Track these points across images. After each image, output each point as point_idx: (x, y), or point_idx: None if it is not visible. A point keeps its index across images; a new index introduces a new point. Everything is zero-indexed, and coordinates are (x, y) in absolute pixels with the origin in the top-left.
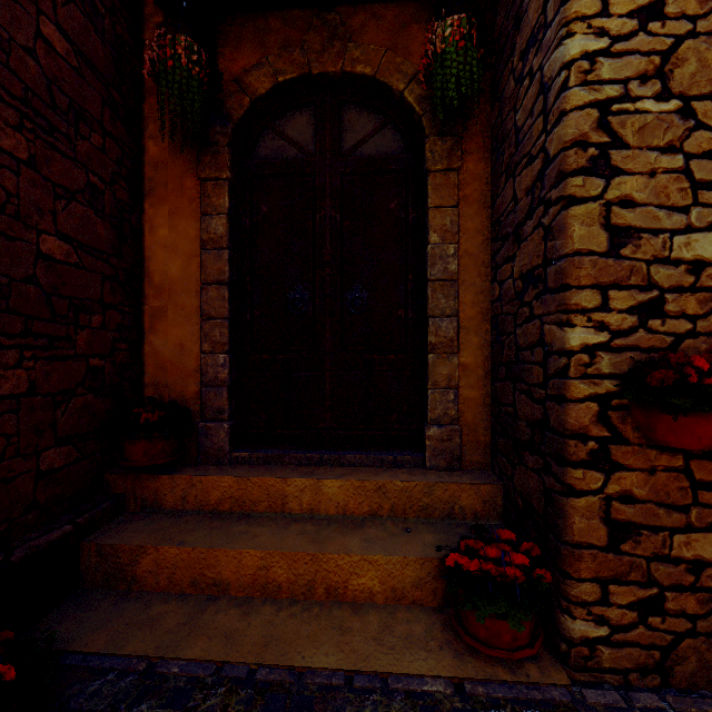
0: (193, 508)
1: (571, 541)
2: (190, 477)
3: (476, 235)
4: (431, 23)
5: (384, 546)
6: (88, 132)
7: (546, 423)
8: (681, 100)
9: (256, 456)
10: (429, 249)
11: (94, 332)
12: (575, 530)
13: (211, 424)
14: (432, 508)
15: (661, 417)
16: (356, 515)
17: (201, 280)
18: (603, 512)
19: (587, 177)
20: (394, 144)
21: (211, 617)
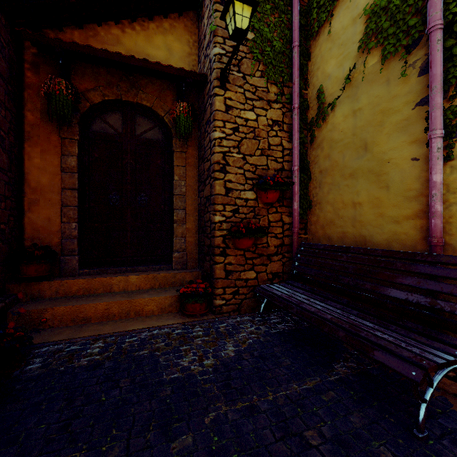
0: (62, 296)
1: (216, 277)
2: (60, 281)
3: (192, 178)
4: (175, 103)
5: (157, 295)
6: (0, 110)
7: (211, 245)
8: (243, 155)
9: (93, 271)
10: (174, 182)
11: (2, 211)
12: (217, 274)
13: (68, 257)
14: (175, 283)
15: (236, 240)
16: (144, 289)
17: (62, 187)
18: (224, 268)
19: (220, 173)
20: (159, 135)
21: (87, 328)
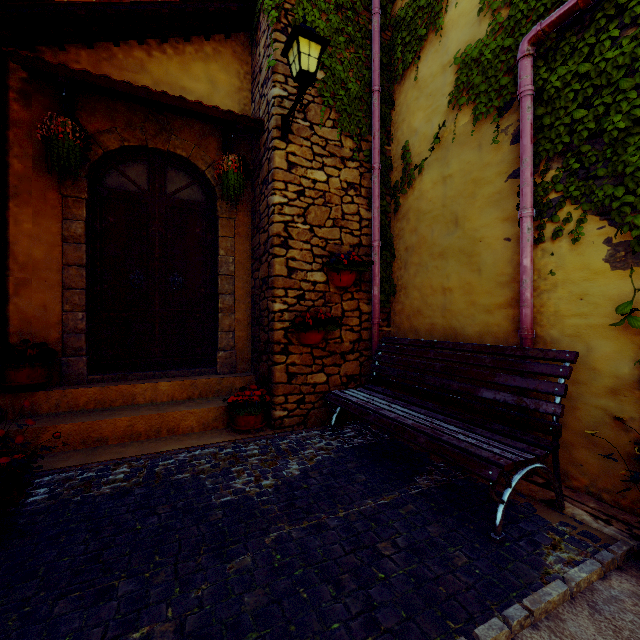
0: (65, 411)
1: (275, 382)
2: (63, 391)
3: (244, 253)
4: (221, 155)
5: (198, 407)
6: None
7: (269, 340)
8: (310, 226)
9: (107, 377)
10: (220, 258)
11: None
12: (277, 377)
13: (73, 358)
14: (221, 391)
15: (302, 334)
16: (179, 400)
17: (63, 263)
18: (286, 370)
19: (281, 248)
20: (199, 195)
21: (103, 451)
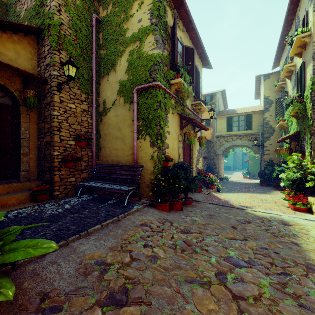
0: None
1: (55, 181)
2: None
3: (34, 129)
4: (27, 90)
5: (16, 195)
6: None
7: (51, 166)
8: (69, 124)
9: None
10: (21, 131)
11: None
12: (56, 180)
13: None
14: (24, 188)
15: (66, 163)
16: (2, 194)
17: None
18: (59, 177)
19: (57, 131)
20: (9, 102)
21: None
